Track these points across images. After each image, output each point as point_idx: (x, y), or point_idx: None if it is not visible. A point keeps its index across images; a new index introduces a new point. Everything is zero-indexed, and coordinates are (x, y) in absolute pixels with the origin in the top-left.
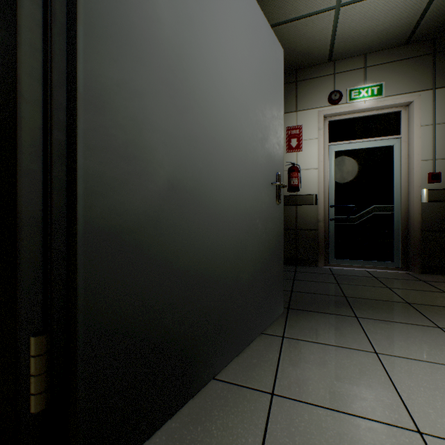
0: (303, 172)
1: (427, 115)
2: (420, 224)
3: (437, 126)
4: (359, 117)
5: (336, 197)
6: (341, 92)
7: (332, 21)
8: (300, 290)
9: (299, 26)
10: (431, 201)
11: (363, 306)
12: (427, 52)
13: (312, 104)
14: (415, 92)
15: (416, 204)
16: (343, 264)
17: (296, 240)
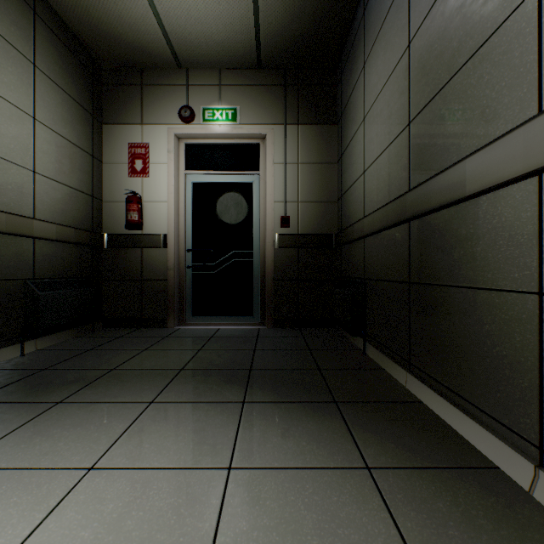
0: (151, 205)
1: (280, 151)
2: (273, 272)
3: (289, 165)
4: (220, 144)
5: (195, 239)
6: (192, 108)
7: (150, 9)
8: (62, 366)
9: (105, 2)
10: (282, 247)
11: (106, 383)
12: (280, 82)
13: (162, 118)
14: (269, 124)
15: (270, 250)
16: (202, 322)
17: (142, 294)
